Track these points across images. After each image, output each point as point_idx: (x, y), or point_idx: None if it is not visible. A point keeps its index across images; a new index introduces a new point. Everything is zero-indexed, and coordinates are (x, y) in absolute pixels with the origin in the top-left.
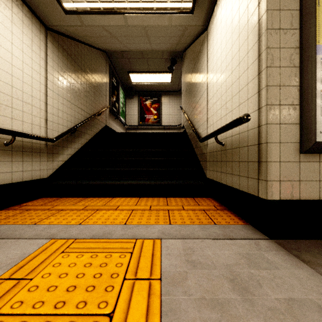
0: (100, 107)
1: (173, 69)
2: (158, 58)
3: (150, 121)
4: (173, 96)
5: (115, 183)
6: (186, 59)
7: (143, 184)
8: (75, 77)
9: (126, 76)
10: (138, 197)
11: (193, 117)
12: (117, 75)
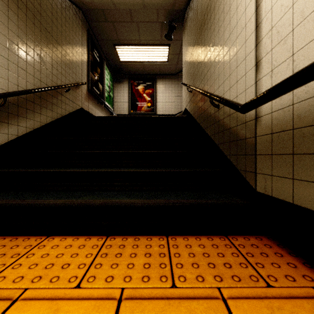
0: (70, 81)
1: (171, 37)
2: (151, 21)
3: (143, 109)
4: (170, 80)
5: (55, 202)
6: (192, 11)
7: (115, 206)
8: (9, 12)
9: (112, 51)
10: (104, 236)
11: (207, 85)
12: (101, 50)
